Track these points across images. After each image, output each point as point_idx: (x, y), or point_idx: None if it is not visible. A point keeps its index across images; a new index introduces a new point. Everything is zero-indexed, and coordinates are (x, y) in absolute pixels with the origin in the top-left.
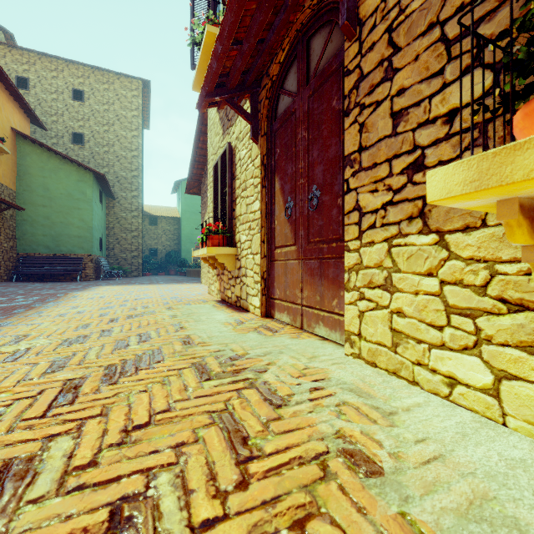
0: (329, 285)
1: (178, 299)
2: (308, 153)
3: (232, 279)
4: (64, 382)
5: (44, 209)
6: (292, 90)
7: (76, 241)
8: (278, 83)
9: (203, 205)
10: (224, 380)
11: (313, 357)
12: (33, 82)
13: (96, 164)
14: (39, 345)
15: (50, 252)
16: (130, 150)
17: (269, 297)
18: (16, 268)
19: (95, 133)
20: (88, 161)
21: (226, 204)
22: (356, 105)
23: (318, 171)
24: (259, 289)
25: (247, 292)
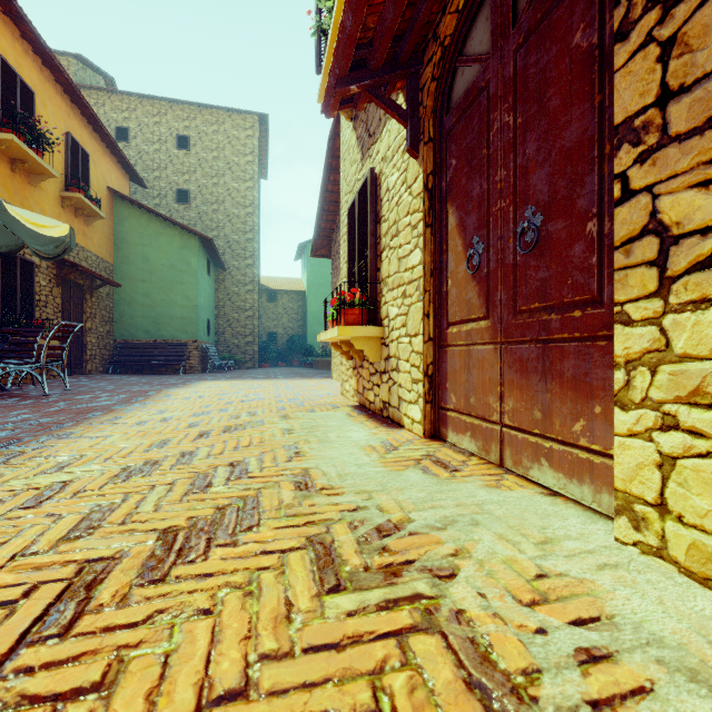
0: (565, 392)
1: (299, 403)
2: (514, 151)
3: (375, 375)
4: (80, 567)
5: (144, 285)
6: (480, 51)
7: (179, 324)
8: (453, 50)
9: (334, 271)
10: (368, 594)
11: (546, 541)
12: (134, 131)
13: (203, 227)
14: (85, 477)
15: (150, 338)
16: (244, 206)
17: (436, 406)
18: (113, 357)
19: (202, 187)
20: (194, 224)
21: (366, 261)
22: (651, 5)
23: (537, 179)
24: (421, 393)
25: (399, 396)
